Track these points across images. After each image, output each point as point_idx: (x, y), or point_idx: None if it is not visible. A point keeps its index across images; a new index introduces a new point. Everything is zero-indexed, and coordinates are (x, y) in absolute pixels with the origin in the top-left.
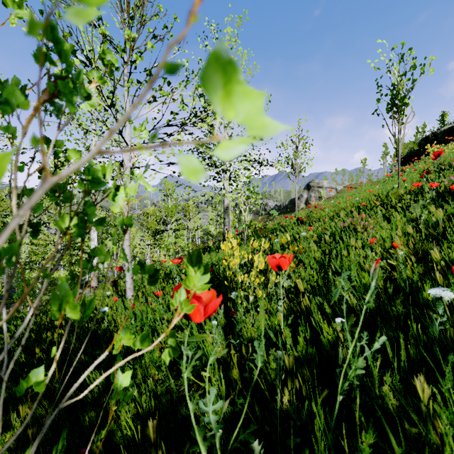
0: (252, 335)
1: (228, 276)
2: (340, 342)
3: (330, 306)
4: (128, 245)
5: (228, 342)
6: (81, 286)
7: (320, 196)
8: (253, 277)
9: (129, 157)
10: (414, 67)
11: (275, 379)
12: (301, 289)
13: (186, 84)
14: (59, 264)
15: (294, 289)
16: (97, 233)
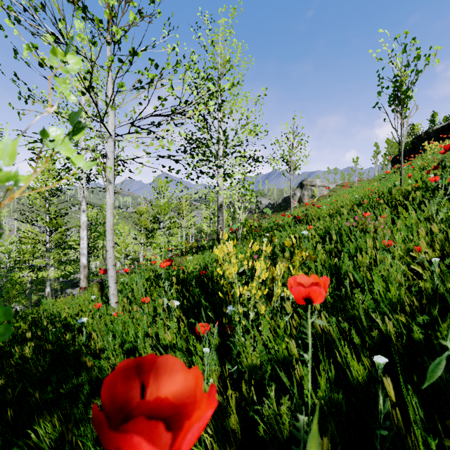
0: (254, 363)
1: (222, 284)
2: (380, 390)
3: (348, 324)
4: (111, 247)
5: (223, 365)
6: (72, 286)
7: (314, 195)
8: (254, 290)
9: (112, 149)
10: (418, 58)
11: (289, 437)
12: (317, 307)
13: (176, 66)
14: (47, 264)
15: None
16: (87, 232)
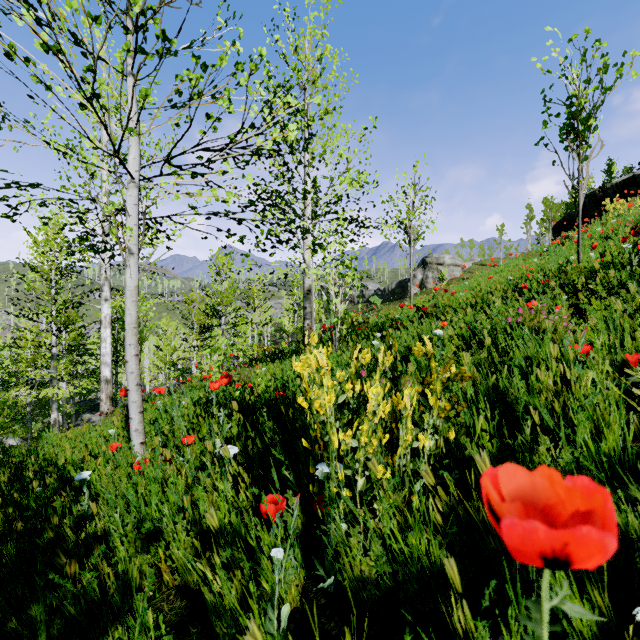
0: (365, 572)
1: (309, 421)
2: None
3: None
4: (133, 355)
5: (310, 564)
6: (91, 409)
7: (441, 277)
8: (365, 438)
9: (136, 200)
10: (606, 68)
11: None
12: None
13: (236, 68)
14: (54, 378)
15: (448, 456)
16: (111, 330)
